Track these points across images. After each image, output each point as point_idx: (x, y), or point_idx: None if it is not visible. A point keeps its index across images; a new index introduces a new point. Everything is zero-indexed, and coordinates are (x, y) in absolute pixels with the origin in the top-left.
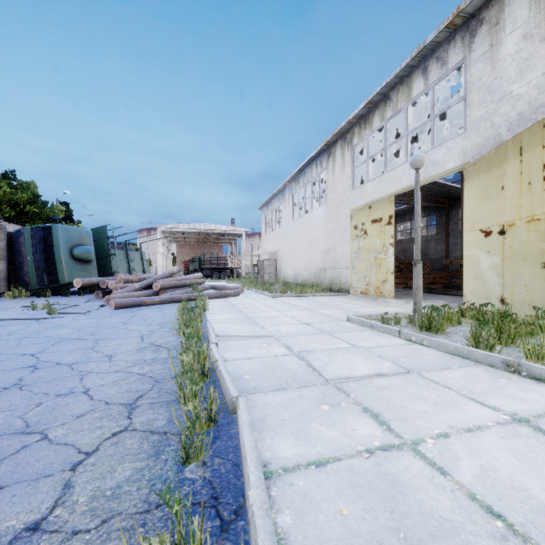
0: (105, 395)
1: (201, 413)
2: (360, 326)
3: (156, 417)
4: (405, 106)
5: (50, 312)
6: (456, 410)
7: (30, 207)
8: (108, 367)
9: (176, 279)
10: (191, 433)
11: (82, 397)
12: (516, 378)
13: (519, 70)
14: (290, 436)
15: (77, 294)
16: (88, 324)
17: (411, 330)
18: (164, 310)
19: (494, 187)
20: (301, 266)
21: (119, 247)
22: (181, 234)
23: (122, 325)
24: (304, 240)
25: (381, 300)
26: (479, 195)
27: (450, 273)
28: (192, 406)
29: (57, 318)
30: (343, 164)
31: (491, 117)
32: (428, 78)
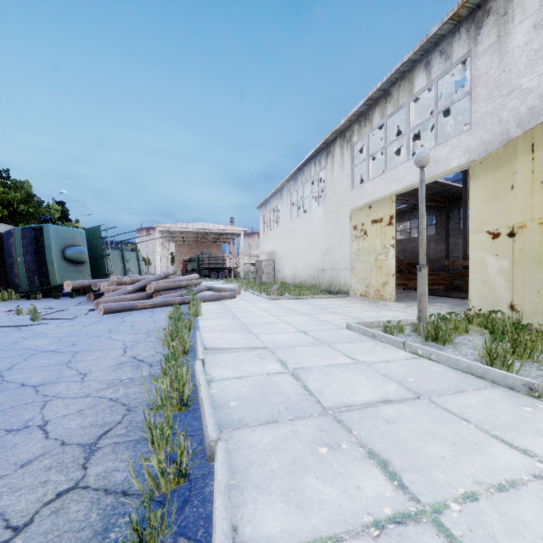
0: (63, 431)
1: (168, 468)
2: (361, 335)
3: (116, 466)
4: (407, 102)
5: (34, 318)
6: (480, 454)
7: (24, 206)
8: (78, 390)
9: (171, 281)
10: (148, 505)
11: (35, 434)
12: (542, 406)
13: (529, 62)
14: (279, 498)
15: (69, 296)
16: (71, 332)
17: (416, 340)
18: (155, 315)
19: (502, 187)
20: (299, 266)
21: (114, 247)
22: (179, 234)
23: (106, 334)
24: (302, 240)
25: (382, 303)
26: (486, 195)
27: (451, 275)
28: (155, 460)
29: (40, 325)
30: (342, 163)
31: (499, 112)
32: (431, 73)
